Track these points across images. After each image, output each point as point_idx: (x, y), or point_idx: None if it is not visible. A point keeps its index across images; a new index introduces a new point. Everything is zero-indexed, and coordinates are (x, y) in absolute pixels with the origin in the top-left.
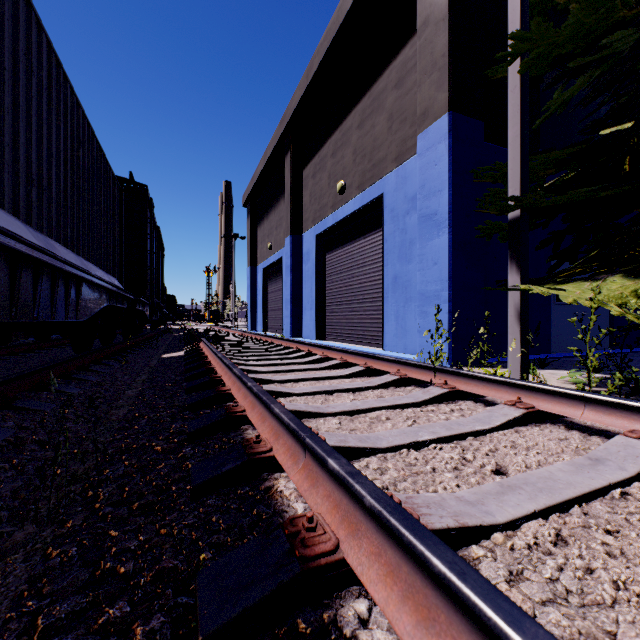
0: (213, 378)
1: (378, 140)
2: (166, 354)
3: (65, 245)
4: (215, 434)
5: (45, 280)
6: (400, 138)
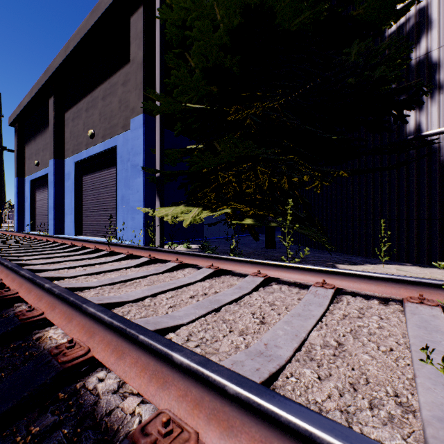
0: None
1: (114, 112)
2: None
3: None
4: None
5: None
6: (125, 116)
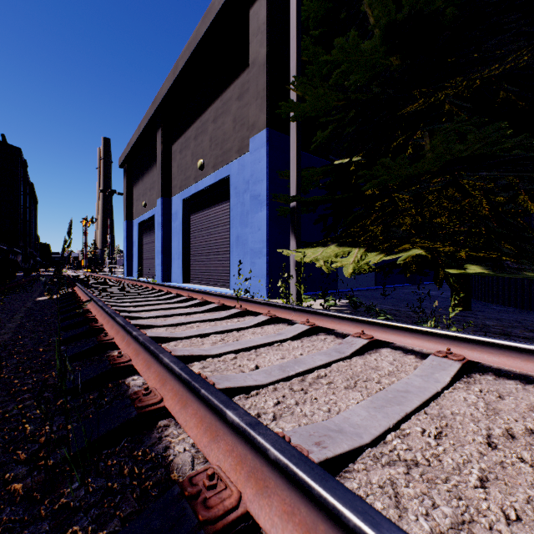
0: (83, 310)
1: (227, 134)
2: (41, 297)
3: None
4: (81, 340)
5: None
6: (241, 137)
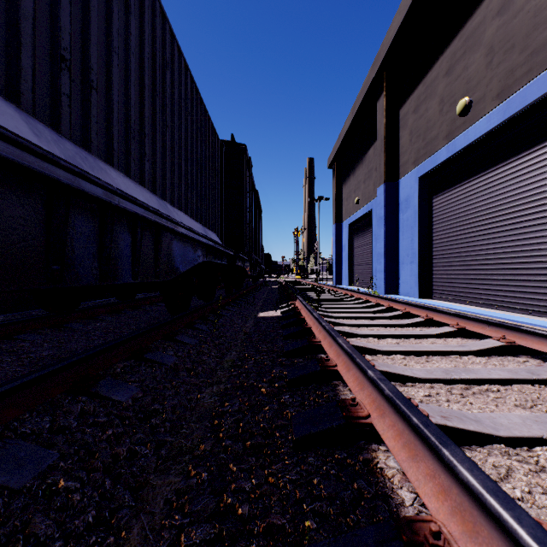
0: (351, 419)
1: (544, 11)
2: (262, 312)
3: (141, 182)
4: None
5: (84, 220)
6: None
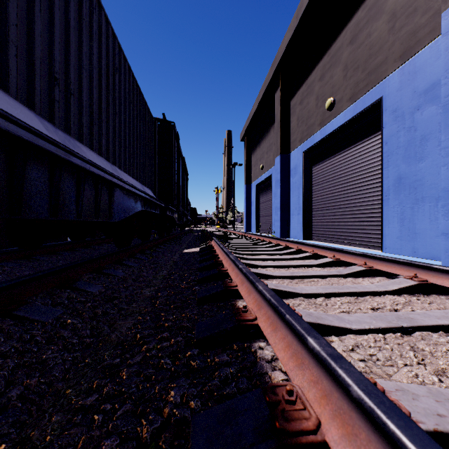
0: (227, 287)
1: (375, 46)
2: (186, 249)
3: (99, 153)
4: None
5: (68, 179)
6: (406, 33)
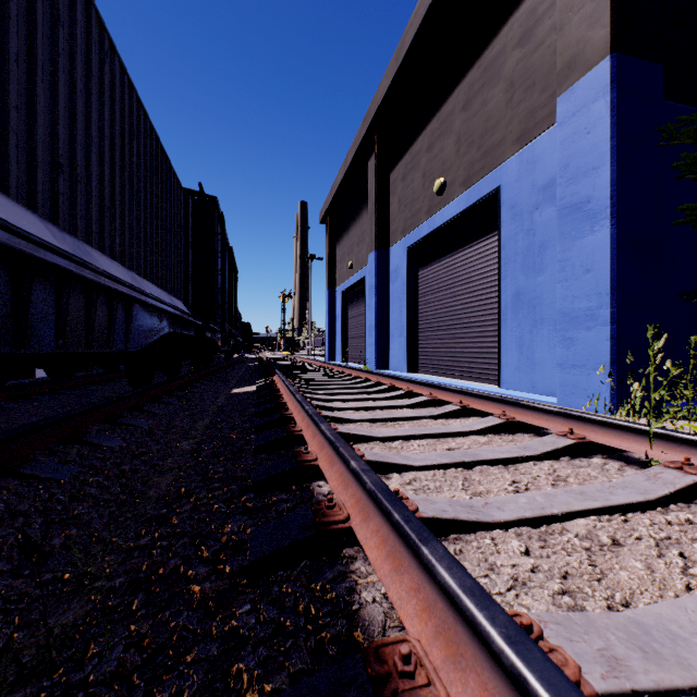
0: (290, 433)
1: (491, 120)
2: (236, 389)
3: (112, 256)
4: (296, 564)
5: (77, 297)
6: (525, 111)
